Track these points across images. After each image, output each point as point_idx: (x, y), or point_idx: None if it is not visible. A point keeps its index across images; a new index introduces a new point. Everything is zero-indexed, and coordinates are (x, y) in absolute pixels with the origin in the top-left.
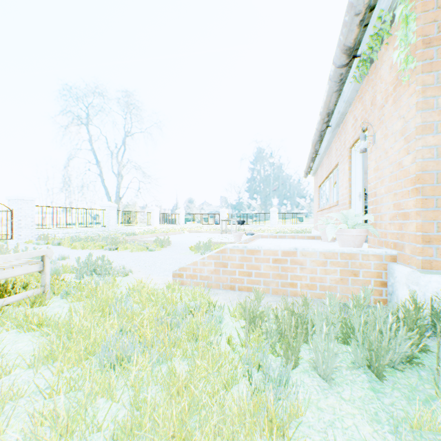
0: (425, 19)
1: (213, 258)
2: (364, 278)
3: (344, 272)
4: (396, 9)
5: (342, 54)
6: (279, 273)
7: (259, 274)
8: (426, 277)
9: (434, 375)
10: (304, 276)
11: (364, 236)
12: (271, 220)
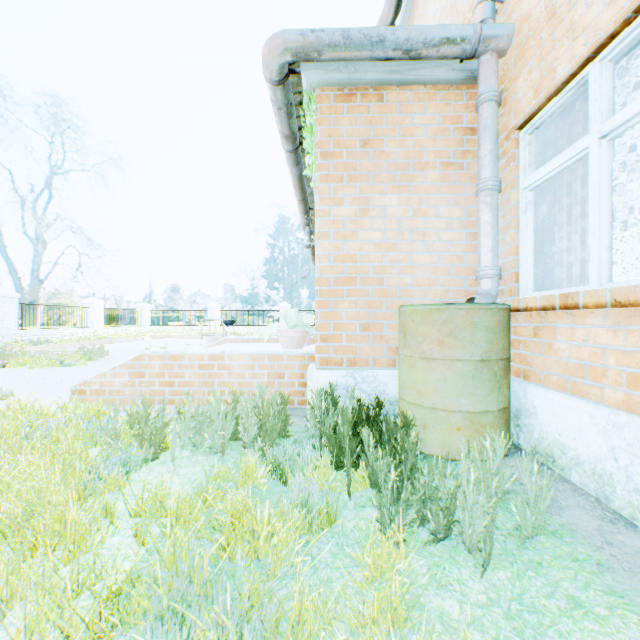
0: (323, 134)
1: (128, 367)
2: (289, 380)
3: (271, 375)
4: (308, 116)
5: (284, 140)
6: (206, 381)
7: (184, 383)
8: (319, 373)
9: (259, 446)
10: (232, 382)
11: (302, 336)
12: (281, 319)
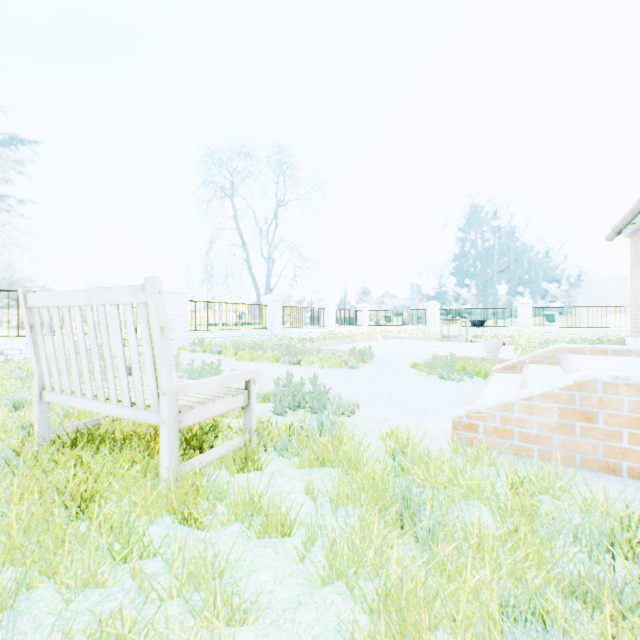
0: None
1: (556, 400)
2: None
3: None
4: None
5: None
6: None
7: None
8: None
9: None
10: None
11: None
12: (519, 319)
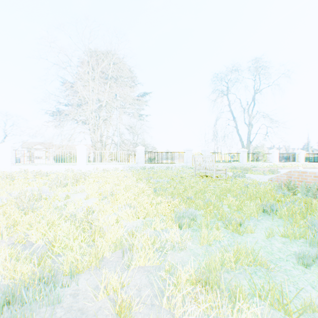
0: None
1: (285, 174)
2: None
3: None
4: None
5: None
6: (316, 182)
7: (306, 182)
8: None
9: None
10: None
11: None
12: None
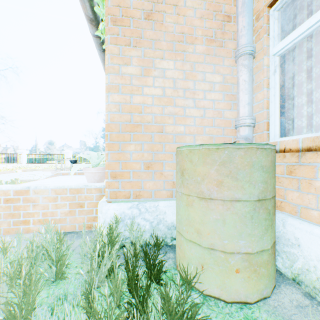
0: (113, 2)
1: None
2: (88, 208)
3: (73, 205)
4: None
5: (90, 23)
6: (11, 213)
7: None
8: (108, 206)
9: None
10: (37, 213)
11: (102, 172)
12: None
